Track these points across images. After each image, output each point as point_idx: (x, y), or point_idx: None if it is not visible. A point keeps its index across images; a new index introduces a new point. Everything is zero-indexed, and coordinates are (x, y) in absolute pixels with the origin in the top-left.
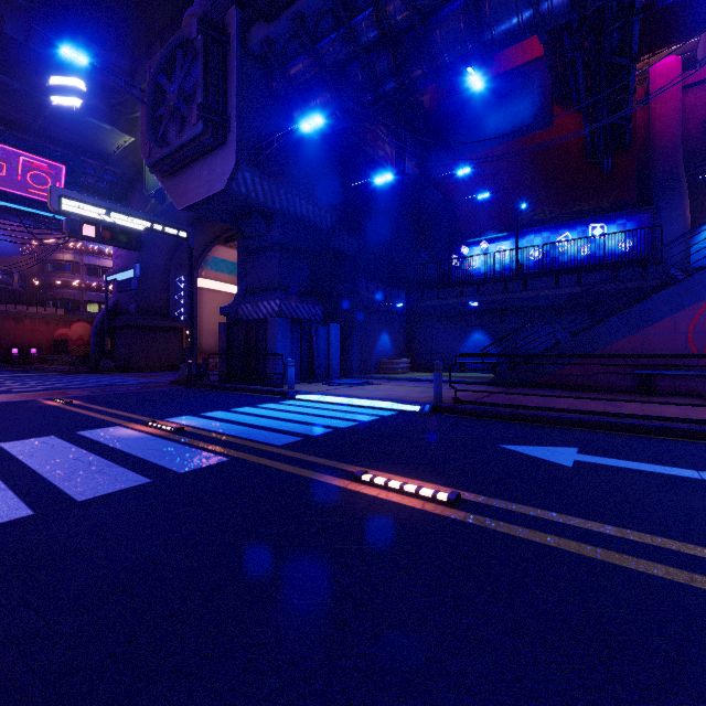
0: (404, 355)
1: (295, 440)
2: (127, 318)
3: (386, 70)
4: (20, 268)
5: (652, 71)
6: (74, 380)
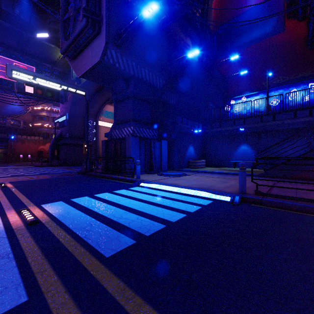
0: (201, 158)
1: (126, 246)
2: (65, 140)
3: None
4: (24, 119)
5: None
6: (34, 170)
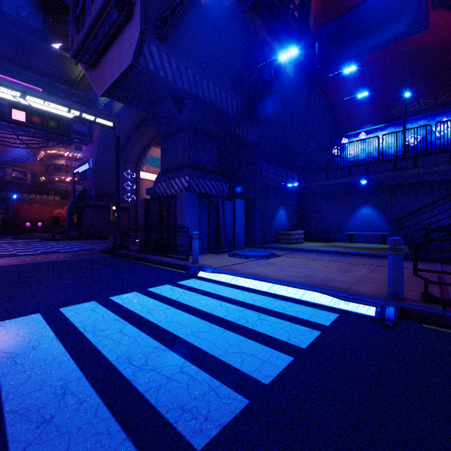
0: (297, 227)
1: None
2: (89, 200)
3: None
4: (33, 170)
5: None
6: (37, 246)
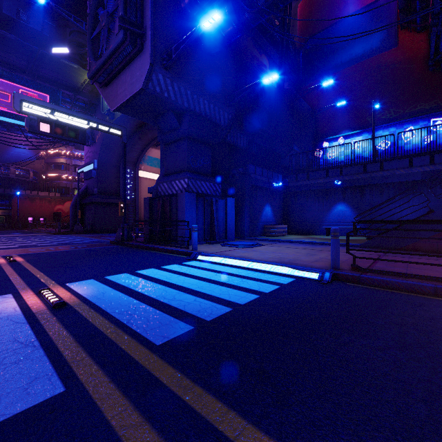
0: (281, 222)
1: (181, 332)
2: (92, 197)
3: None
4: (34, 168)
5: None
6: (50, 239)
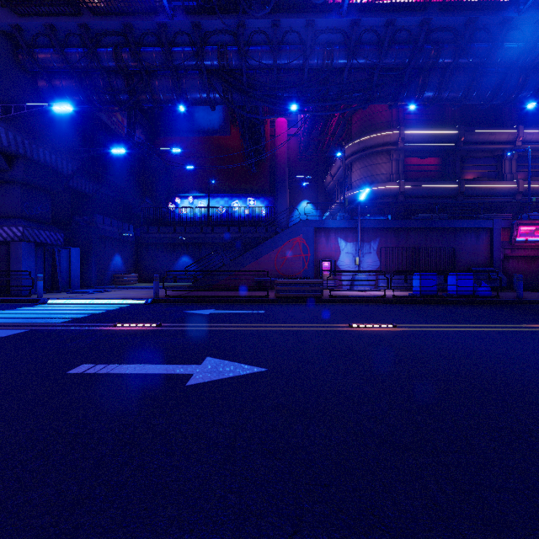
0: (133, 271)
1: (68, 320)
2: None
3: (122, 88)
4: None
5: (276, 123)
6: None
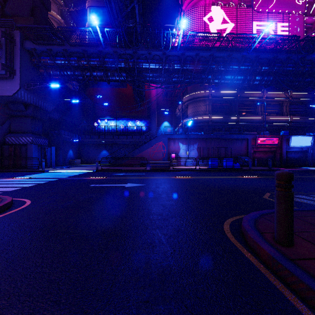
0: (77, 158)
1: (68, 176)
2: None
3: (80, 74)
4: None
5: None
6: None
